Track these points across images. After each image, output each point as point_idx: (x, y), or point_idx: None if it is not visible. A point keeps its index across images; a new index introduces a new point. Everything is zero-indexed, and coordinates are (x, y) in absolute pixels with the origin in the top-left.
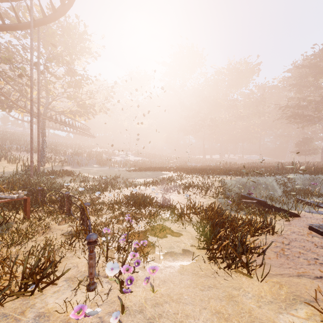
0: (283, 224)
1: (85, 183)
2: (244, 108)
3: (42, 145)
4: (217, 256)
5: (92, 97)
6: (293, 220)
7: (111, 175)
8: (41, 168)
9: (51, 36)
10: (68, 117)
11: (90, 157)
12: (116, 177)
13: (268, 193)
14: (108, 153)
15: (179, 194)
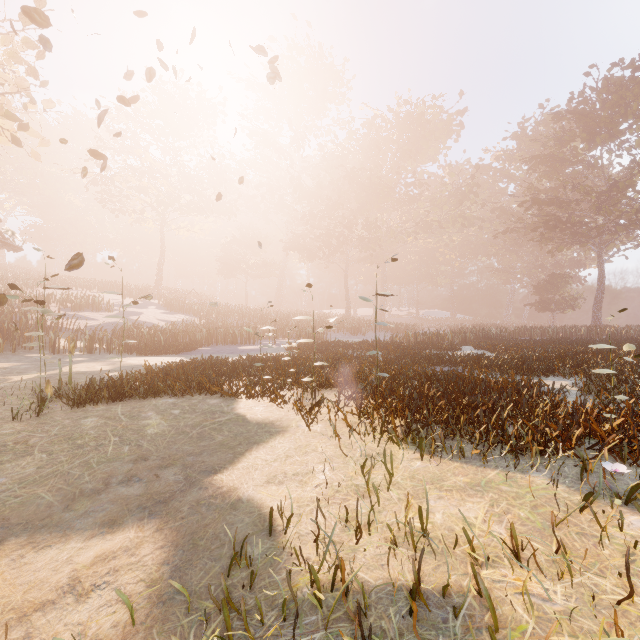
0: None
1: None
2: (433, 205)
3: None
4: None
5: None
6: None
7: None
8: None
9: None
10: None
11: None
12: None
13: None
14: (72, 302)
15: None
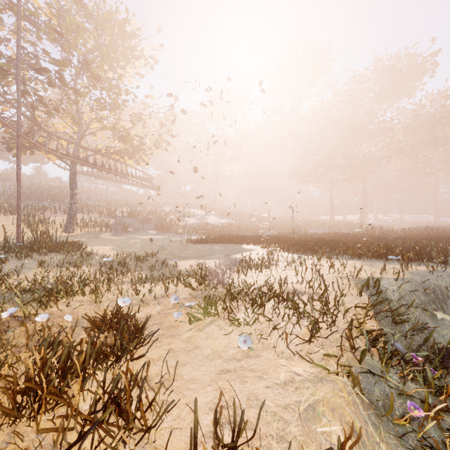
0: None
1: (69, 270)
2: (406, 133)
3: (71, 201)
4: None
5: (141, 125)
6: None
7: (148, 250)
8: (65, 236)
9: (78, 33)
10: (115, 160)
11: (147, 218)
12: (143, 257)
13: None
14: (179, 213)
15: (230, 325)
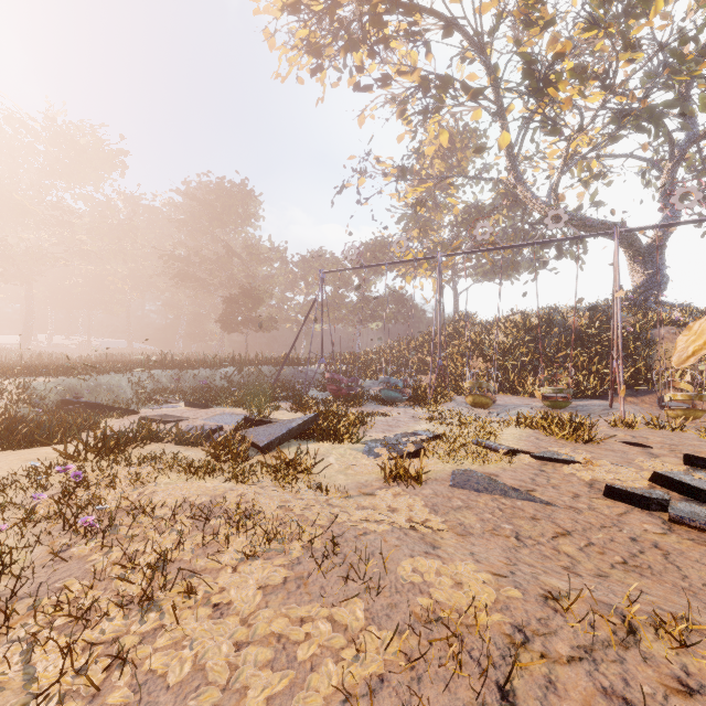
0: (115, 422)
1: None
2: (91, 234)
3: None
4: (17, 445)
5: None
6: (130, 417)
7: None
8: None
9: None
10: None
11: None
12: None
13: (112, 397)
14: None
15: None
